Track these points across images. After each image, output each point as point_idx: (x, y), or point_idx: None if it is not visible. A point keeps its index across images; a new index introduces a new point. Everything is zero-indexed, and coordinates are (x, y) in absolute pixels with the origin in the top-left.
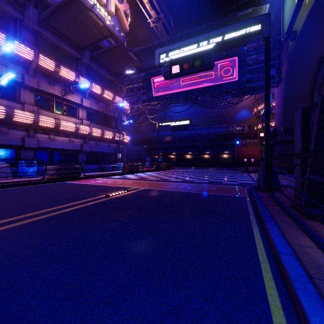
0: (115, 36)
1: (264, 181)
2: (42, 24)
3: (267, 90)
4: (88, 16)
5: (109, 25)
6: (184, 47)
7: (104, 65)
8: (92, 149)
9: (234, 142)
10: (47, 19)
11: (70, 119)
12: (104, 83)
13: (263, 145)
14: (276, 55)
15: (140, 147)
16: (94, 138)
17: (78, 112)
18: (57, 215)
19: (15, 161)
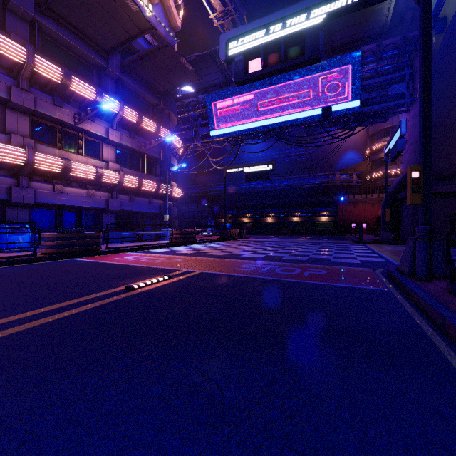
0: (159, 35)
1: (426, 262)
2: (42, 8)
3: (426, 93)
4: None
5: (149, 17)
6: (269, 26)
7: (143, 79)
8: (124, 207)
9: (336, 198)
10: None
11: (88, 161)
12: (142, 108)
13: (418, 194)
14: (407, 62)
15: (199, 206)
16: (127, 191)
17: (102, 150)
18: None
19: None
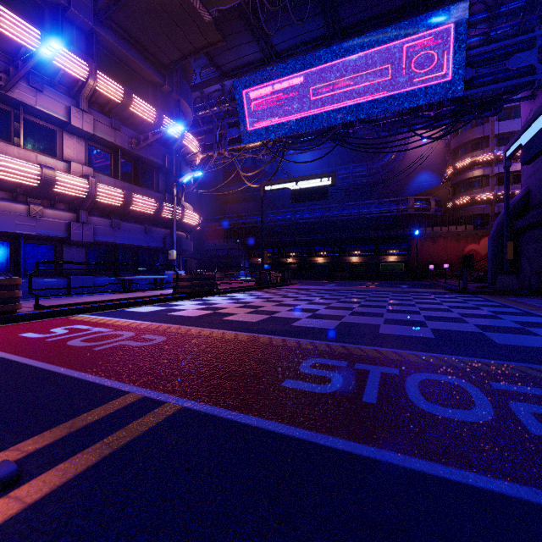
0: None
1: None
2: None
3: None
4: None
5: None
6: None
7: (134, 40)
8: (102, 236)
9: (409, 231)
10: None
11: (31, 156)
12: (136, 88)
13: None
14: (536, 22)
15: (229, 243)
16: (107, 212)
17: (61, 144)
18: None
19: None
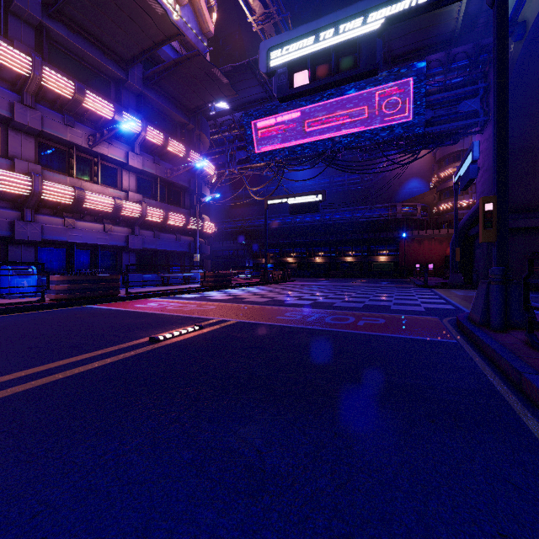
0: (188, 42)
1: (501, 309)
2: (50, 10)
3: (501, 111)
4: None
5: (177, 21)
6: (317, 32)
7: (169, 95)
8: (147, 244)
9: (397, 234)
10: (58, 1)
11: (105, 190)
12: (169, 128)
13: (492, 230)
14: (480, 74)
15: (235, 244)
16: (151, 226)
17: (121, 178)
18: None
19: None
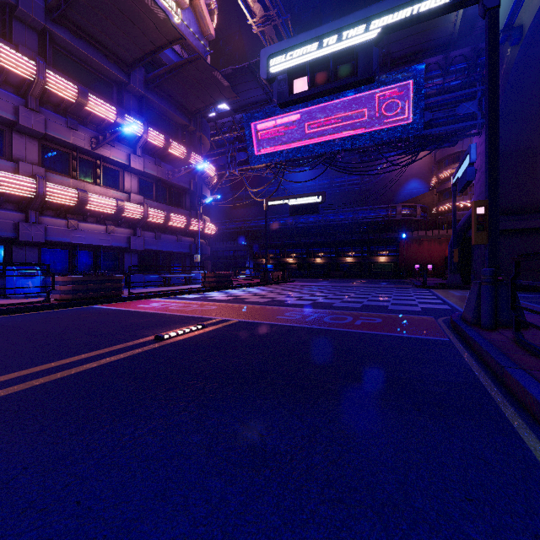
0: (189, 45)
1: (491, 309)
2: (54, 15)
3: (492, 119)
4: (137, 1)
5: (178, 24)
6: (316, 40)
7: (170, 97)
8: (149, 245)
9: (397, 235)
10: (62, 6)
11: (107, 192)
12: (170, 130)
13: (484, 232)
14: (478, 77)
15: (236, 245)
16: (153, 227)
17: (123, 180)
18: (17, 396)
19: (2, 268)
